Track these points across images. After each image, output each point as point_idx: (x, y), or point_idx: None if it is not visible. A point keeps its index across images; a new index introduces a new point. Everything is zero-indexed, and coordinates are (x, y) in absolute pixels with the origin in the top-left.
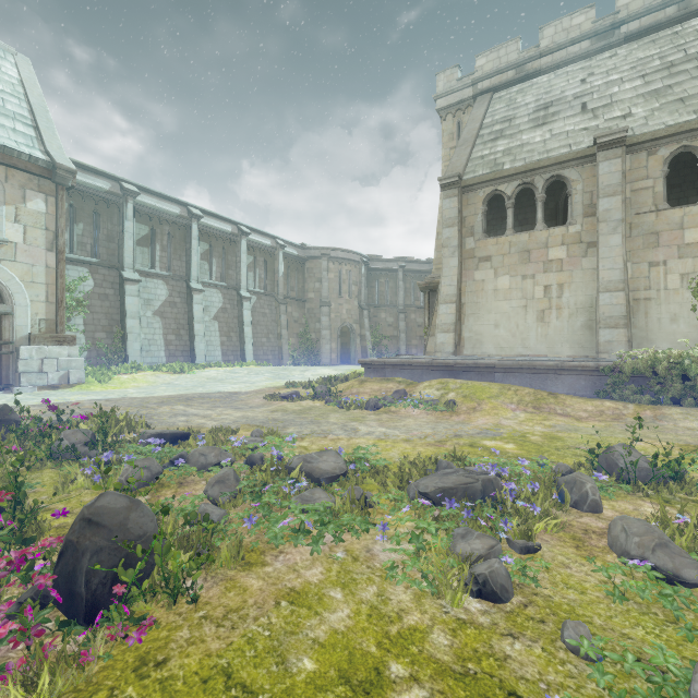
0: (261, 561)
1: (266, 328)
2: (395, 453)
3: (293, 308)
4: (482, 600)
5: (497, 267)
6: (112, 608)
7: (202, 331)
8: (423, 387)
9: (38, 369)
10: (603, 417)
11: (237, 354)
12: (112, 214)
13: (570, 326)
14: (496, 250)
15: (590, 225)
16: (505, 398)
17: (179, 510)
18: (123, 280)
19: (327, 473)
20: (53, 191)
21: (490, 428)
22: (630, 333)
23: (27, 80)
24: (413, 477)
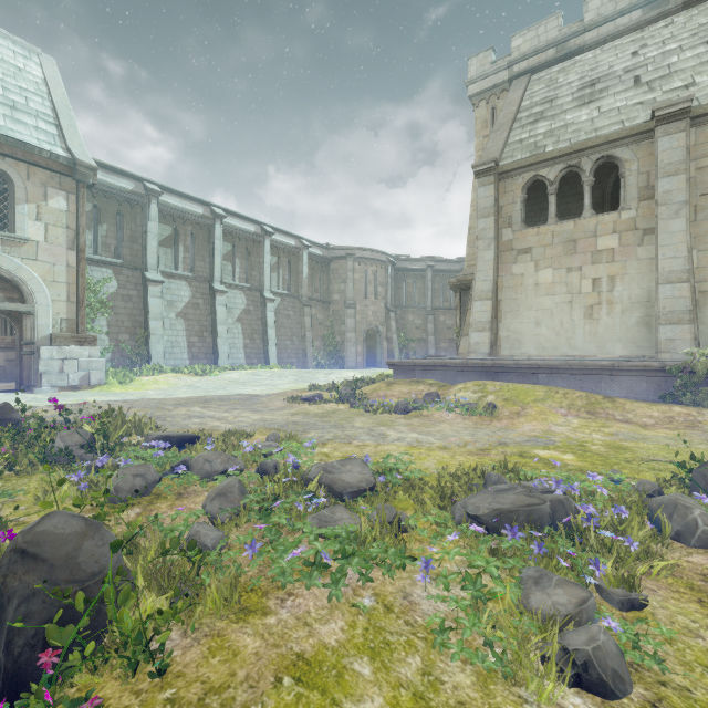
0: (261, 606)
1: (290, 331)
2: (431, 462)
3: (318, 310)
4: (582, 691)
5: (538, 260)
6: (35, 687)
7: (225, 333)
8: (458, 390)
9: (59, 369)
10: (674, 424)
11: (260, 357)
12: (136, 214)
13: (624, 323)
14: (537, 241)
15: (647, 209)
16: (553, 402)
17: (165, 532)
18: (146, 281)
19: (351, 487)
20: (75, 189)
21: (539, 435)
22: (697, 329)
23: (51, 79)
24: (456, 492)
